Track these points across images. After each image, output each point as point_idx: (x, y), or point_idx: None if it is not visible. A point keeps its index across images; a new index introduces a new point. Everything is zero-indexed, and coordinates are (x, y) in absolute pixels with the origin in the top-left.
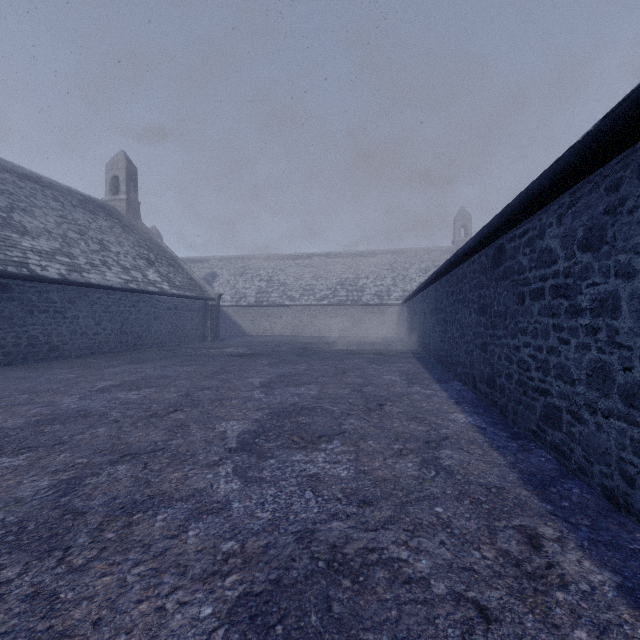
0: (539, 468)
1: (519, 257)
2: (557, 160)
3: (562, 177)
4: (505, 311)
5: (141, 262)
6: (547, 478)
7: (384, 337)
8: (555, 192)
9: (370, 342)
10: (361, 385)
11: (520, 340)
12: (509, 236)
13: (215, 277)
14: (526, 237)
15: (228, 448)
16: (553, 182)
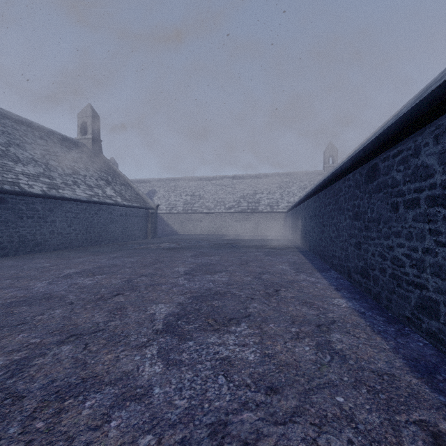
0: (420, 353)
1: (393, 173)
2: (440, 85)
3: (444, 100)
4: (378, 217)
5: (101, 182)
6: (430, 364)
7: (274, 235)
8: (433, 116)
9: (264, 239)
10: (260, 273)
11: (394, 241)
12: (382, 157)
13: (155, 193)
14: (400, 156)
15: (155, 330)
16: (434, 106)
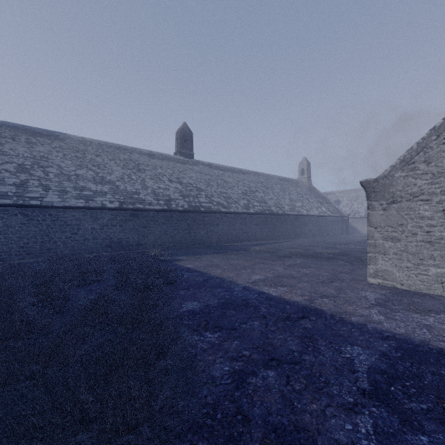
0: None
1: None
2: None
3: None
4: None
5: (319, 204)
6: None
7: None
8: None
9: None
10: None
11: None
12: None
13: (339, 202)
14: None
15: None
16: None
